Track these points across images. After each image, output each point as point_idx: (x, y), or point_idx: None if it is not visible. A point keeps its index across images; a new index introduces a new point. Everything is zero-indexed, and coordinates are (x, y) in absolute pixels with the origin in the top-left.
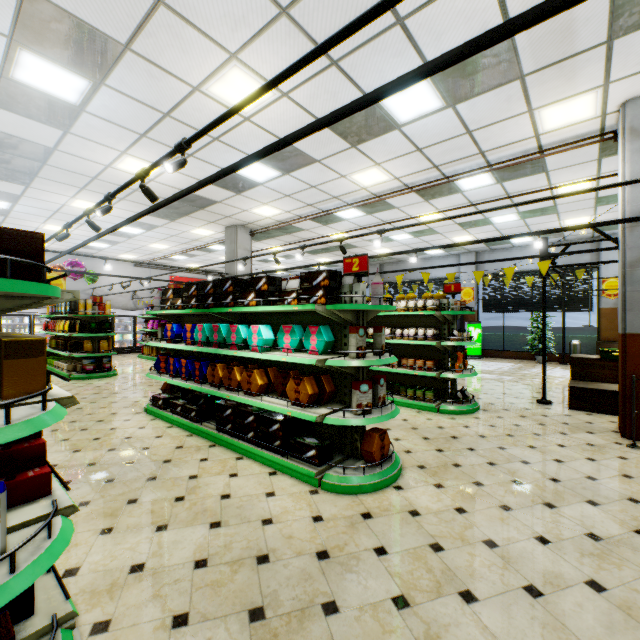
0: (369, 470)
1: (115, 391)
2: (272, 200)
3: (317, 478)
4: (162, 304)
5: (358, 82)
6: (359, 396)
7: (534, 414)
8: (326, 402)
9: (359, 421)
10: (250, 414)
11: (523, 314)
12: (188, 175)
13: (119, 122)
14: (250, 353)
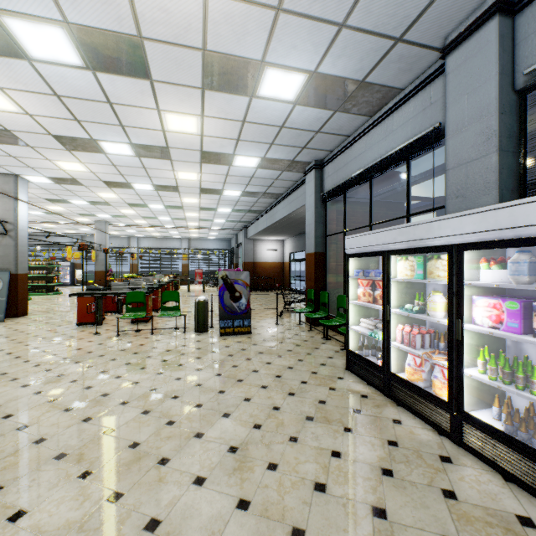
0: None
1: None
2: None
3: None
4: None
5: None
6: None
7: None
8: None
9: None
10: None
11: None
12: None
13: None
14: None
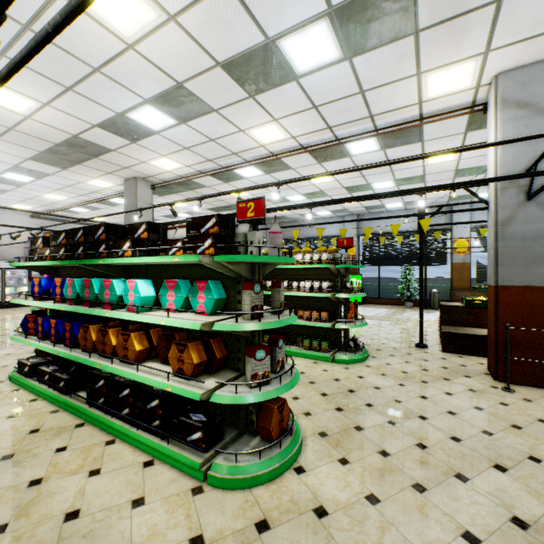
0: (266, 451)
1: None
2: (171, 152)
3: (202, 470)
4: (31, 255)
5: (255, 13)
6: (254, 365)
7: (416, 359)
8: (217, 369)
9: (254, 397)
10: (125, 387)
11: (389, 267)
12: (71, 114)
13: None
14: (124, 314)
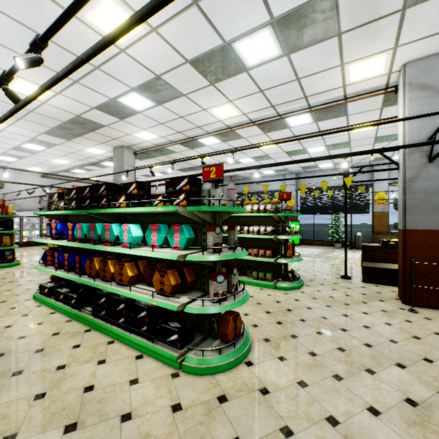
0: (224, 350)
1: (12, 280)
2: (150, 126)
3: (178, 361)
4: (49, 206)
5: (215, 24)
6: (216, 286)
7: (341, 287)
8: (188, 290)
9: (216, 309)
10: (121, 302)
11: (322, 215)
12: (76, 100)
13: (3, 42)
14: (120, 249)
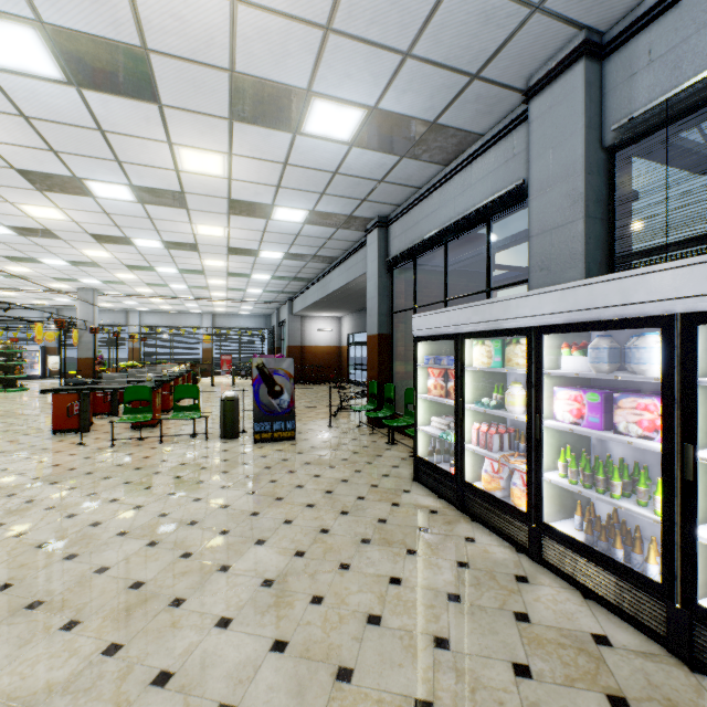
0: None
1: None
2: None
3: None
4: None
5: None
6: None
7: None
8: None
9: None
10: None
11: None
12: None
13: None
14: None
